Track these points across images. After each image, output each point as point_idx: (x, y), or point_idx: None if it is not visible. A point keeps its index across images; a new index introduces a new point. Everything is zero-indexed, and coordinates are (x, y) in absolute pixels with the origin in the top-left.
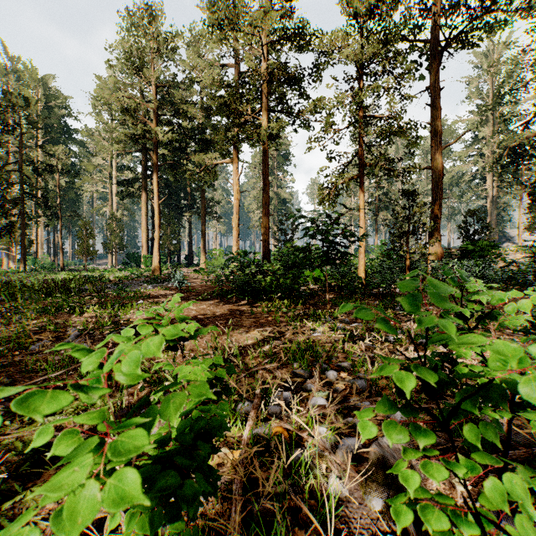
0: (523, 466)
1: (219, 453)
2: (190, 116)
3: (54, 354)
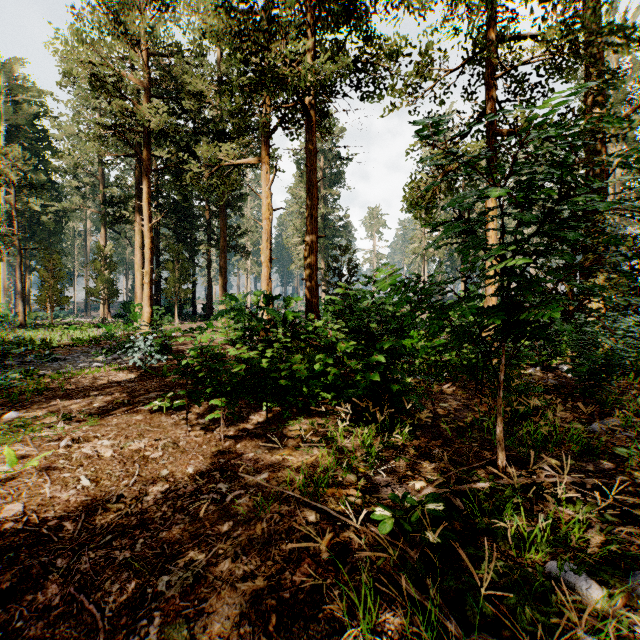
0: None
1: None
2: (196, 92)
3: None
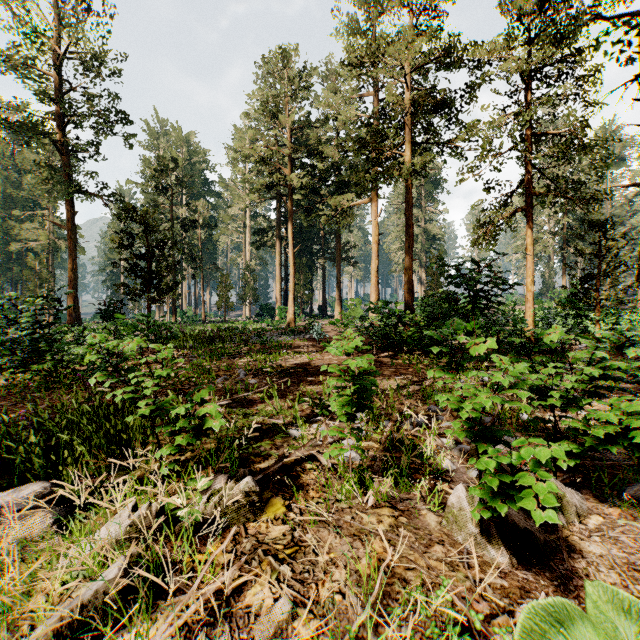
0: (563, 441)
1: (367, 443)
2: (325, 157)
3: (239, 383)
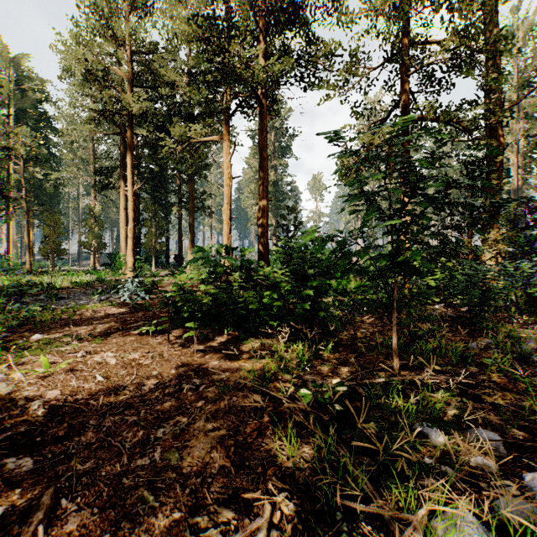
0: None
1: None
2: (170, 83)
3: None
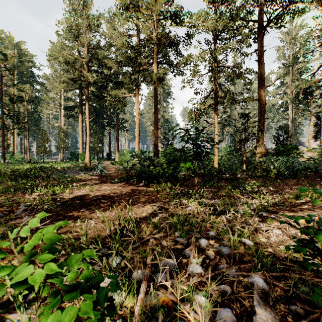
0: None
1: None
2: (109, 67)
3: (0, 227)
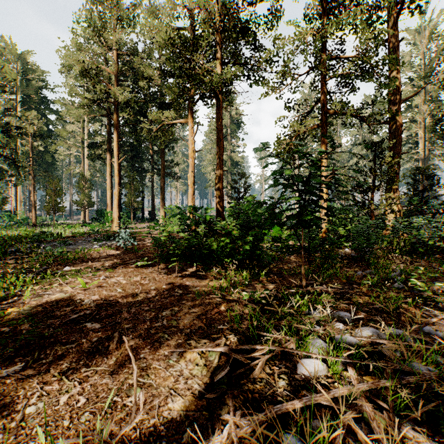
0: None
1: None
2: (147, 78)
3: None
